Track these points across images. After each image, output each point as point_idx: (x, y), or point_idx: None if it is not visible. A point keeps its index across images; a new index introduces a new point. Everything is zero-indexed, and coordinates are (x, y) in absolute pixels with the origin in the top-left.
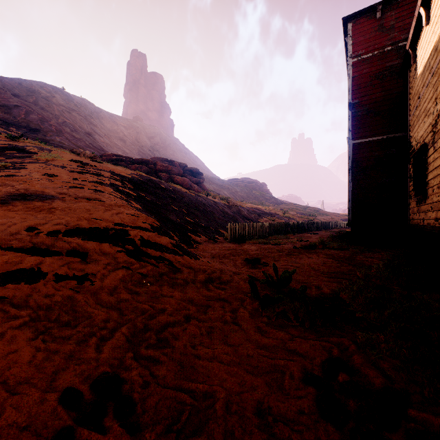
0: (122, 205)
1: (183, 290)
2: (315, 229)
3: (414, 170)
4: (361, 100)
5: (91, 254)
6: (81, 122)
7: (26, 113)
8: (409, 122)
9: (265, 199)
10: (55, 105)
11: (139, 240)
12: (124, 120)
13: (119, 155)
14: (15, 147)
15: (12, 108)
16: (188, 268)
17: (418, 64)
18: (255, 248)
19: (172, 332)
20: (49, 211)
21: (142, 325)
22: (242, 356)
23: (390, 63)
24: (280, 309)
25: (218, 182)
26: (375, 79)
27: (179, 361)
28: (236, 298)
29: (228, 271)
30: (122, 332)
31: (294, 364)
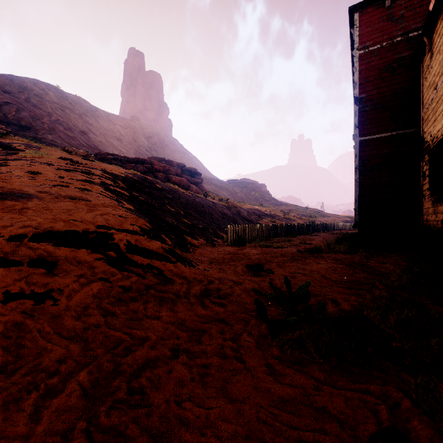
0: (110, 205)
1: (173, 308)
2: (317, 231)
3: (430, 168)
4: (368, 94)
5: (61, 263)
6: (75, 120)
7: (17, 110)
8: (422, 117)
9: (264, 200)
10: (48, 102)
11: (125, 245)
12: (120, 119)
13: (114, 154)
14: (0, 144)
15: (2, 105)
16: (181, 278)
17: (434, 52)
18: (256, 252)
19: (151, 377)
20: (20, 211)
21: (111, 366)
22: (249, 422)
23: (400, 55)
24: (295, 336)
25: (218, 183)
26: (384, 72)
27: (155, 434)
28: (238, 318)
29: (228, 281)
30: (79, 381)
31: (329, 440)
